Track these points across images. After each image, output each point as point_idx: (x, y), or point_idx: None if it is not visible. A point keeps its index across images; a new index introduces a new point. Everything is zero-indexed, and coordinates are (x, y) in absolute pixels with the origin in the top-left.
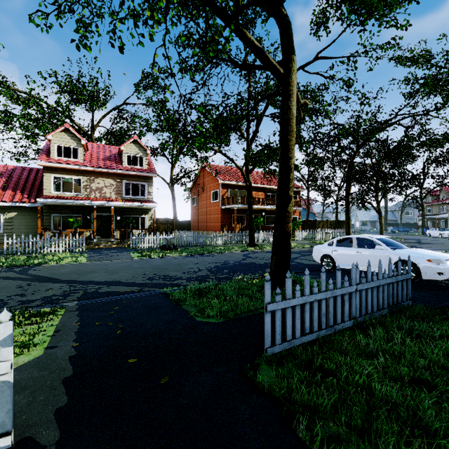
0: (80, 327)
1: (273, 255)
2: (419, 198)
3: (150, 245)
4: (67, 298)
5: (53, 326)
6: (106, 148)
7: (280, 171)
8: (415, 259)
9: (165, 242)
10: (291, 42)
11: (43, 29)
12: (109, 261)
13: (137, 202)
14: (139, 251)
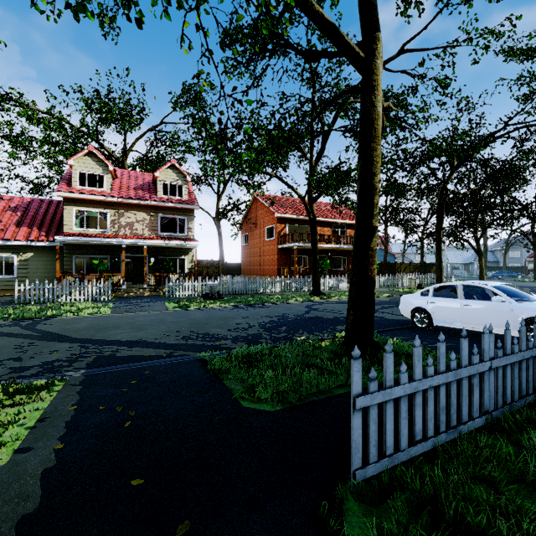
0: (75, 414)
1: (351, 309)
2: (529, 234)
3: (190, 293)
4: (73, 365)
5: (40, 410)
6: (139, 175)
7: (359, 193)
8: None
9: (209, 289)
10: (375, 14)
11: (49, 16)
12: (137, 313)
13: (175, 240)
14: (176, 300)
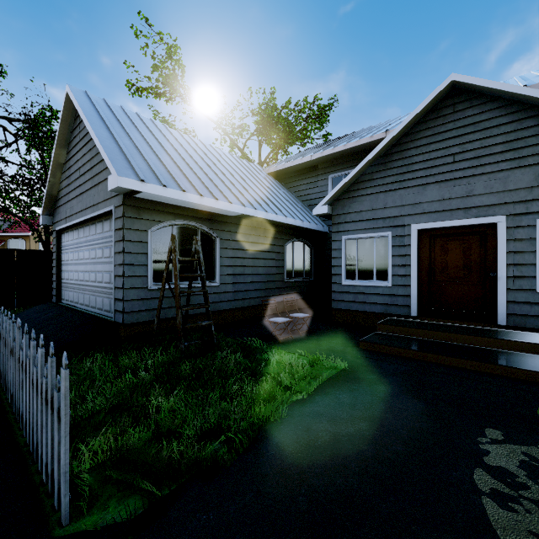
0: None
1: None
2: None
3: None
4: None
5: None
6: None
7: None
8: None
9: None
10: None
11: None
12: None
13: None
14: None
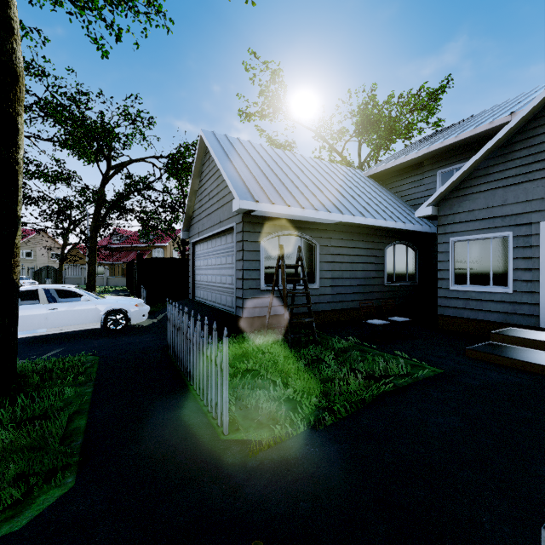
0: None
1: None
2: None
3: None
4: None
5: None
6: None
7: None
8: (126, 306)
9: None
10: None
11: None
12: None
13: None
14: None
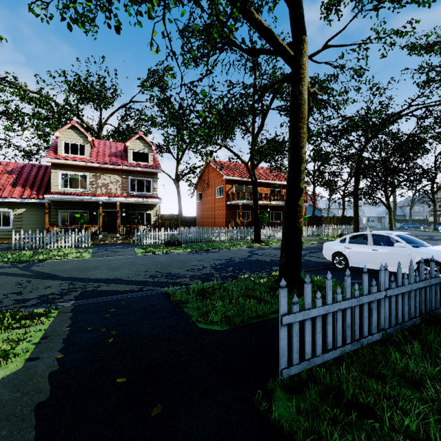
0: (69, 334)
1: (283, 253)
2: (430, 193)
3: (155, 241)
4: (64, 297)
5: (42, 331)
6: (113, 145)
7: (290, 162)
8: None
9: (170, 238)
10: (302, 22)
11: (43, 19)
12: (112, 257)
13: (142, 198)
14: (143, 247)
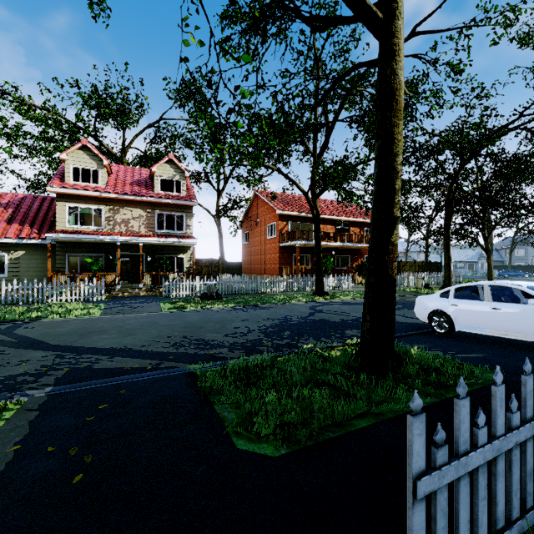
0: (12, 460)
1: (367, 315)
2: None
3: (188, 293)
4: (40, 380)
5: None
6: (136, 171)
7: (377, 177)
8: None
9: (207, 289)
10: None
11: None
12: (129, 315)
13: (172, 237)
14: (172, 301)
